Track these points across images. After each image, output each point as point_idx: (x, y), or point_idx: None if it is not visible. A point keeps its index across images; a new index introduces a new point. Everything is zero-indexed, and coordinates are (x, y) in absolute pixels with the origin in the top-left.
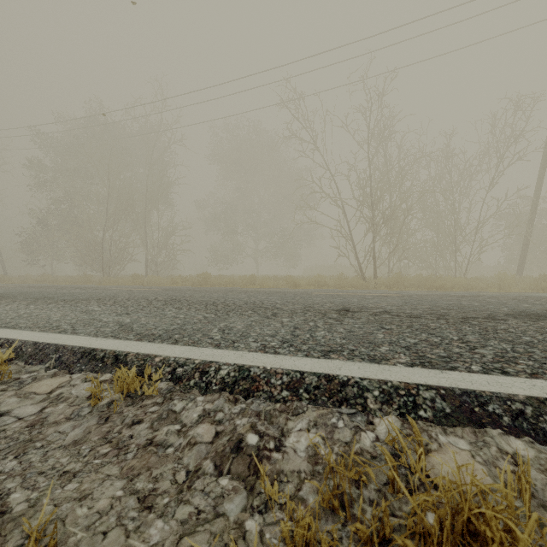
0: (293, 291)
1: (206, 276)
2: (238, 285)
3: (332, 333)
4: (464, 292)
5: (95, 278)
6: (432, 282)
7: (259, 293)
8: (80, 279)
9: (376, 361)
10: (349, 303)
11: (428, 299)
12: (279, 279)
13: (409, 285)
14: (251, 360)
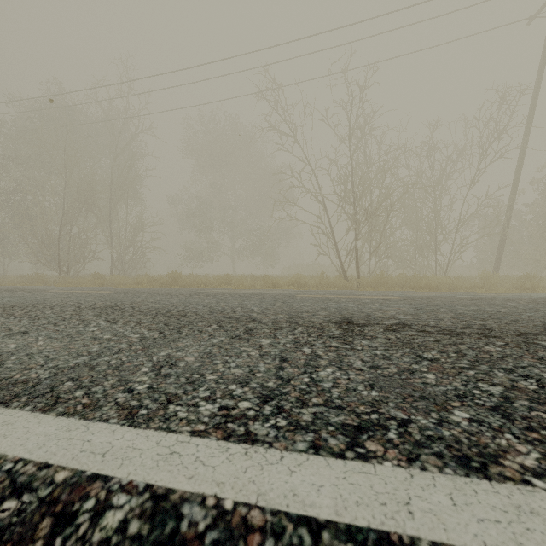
0: (273, 294)
1: (176, 275)
2: (211, 285)
3: (347, 372)
4: (464, 293)
5: (51, 277)
6: (418, 282)
7: (232, 296)
8: (31, 279)
9: (476, 468)
10: (347, 311)
11: (439, 303)
12: (256, 279)
13: (393, 284)
14: (190, 471)
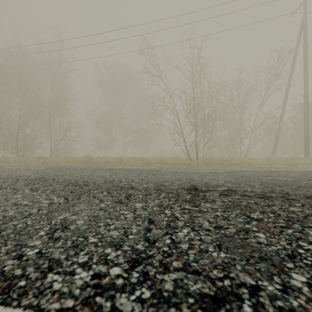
0: (147, 169)
1: (89, 157)
2: (111, 163)
3: (199, 233)
4: (260, 168)
5: (13, 159)
6: (231, 161)
7: (121, 171)
8: None
9: None
10: (193, 181)
11: (249, 175)
12: (138, 159)
13: (217, 162)
14: None
